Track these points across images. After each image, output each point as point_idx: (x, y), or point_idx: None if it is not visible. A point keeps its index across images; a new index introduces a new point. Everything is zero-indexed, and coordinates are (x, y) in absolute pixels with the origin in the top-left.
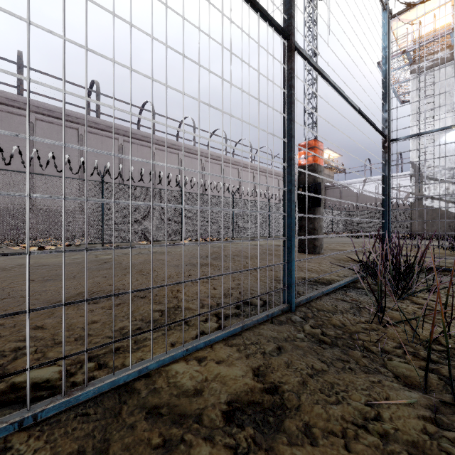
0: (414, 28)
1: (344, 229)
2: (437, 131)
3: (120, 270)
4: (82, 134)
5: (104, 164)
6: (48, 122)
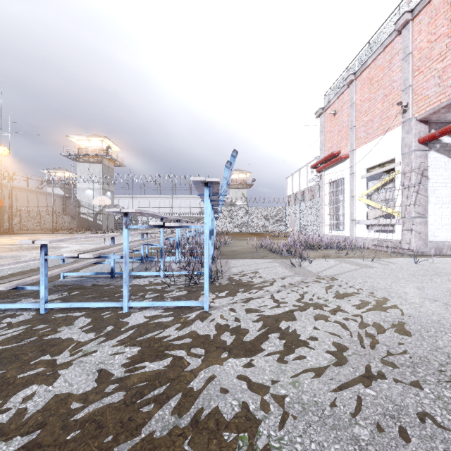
0: (81, 142)
1: (69, 226)
2: (85, 188)
3: None
4: None
5: None
6: None
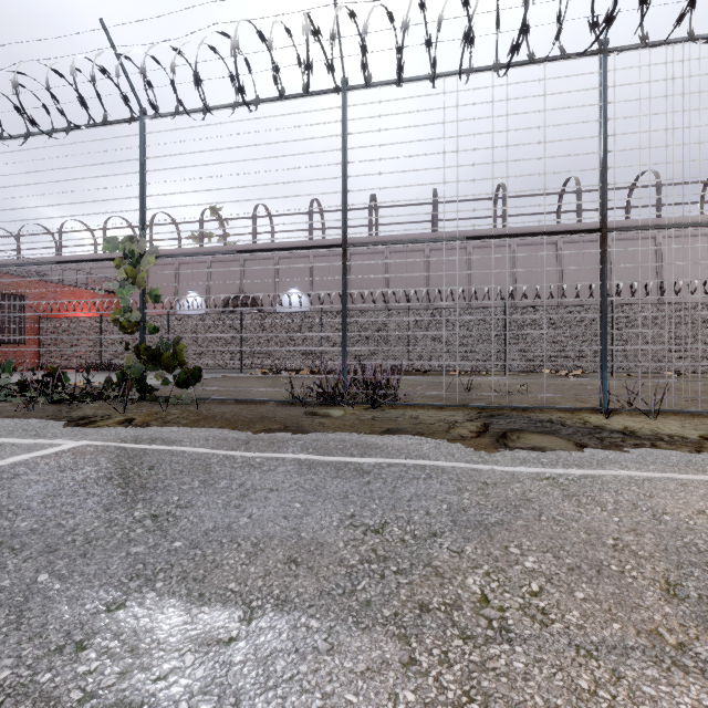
0: None
1: None
2: None
3: (695, 393)
4: (560, 247)
5: (586, 277)
6: (527, 245)
